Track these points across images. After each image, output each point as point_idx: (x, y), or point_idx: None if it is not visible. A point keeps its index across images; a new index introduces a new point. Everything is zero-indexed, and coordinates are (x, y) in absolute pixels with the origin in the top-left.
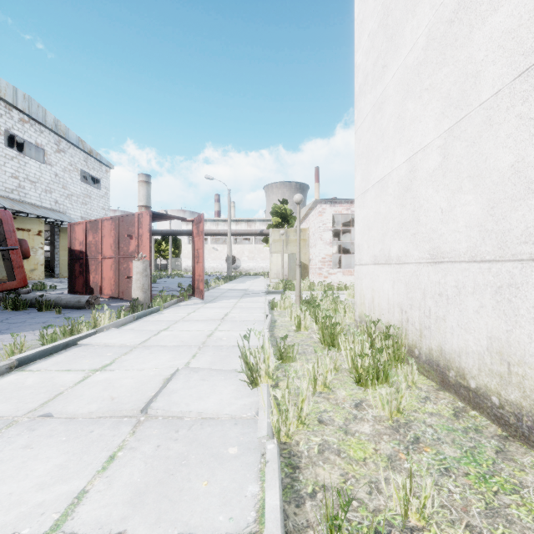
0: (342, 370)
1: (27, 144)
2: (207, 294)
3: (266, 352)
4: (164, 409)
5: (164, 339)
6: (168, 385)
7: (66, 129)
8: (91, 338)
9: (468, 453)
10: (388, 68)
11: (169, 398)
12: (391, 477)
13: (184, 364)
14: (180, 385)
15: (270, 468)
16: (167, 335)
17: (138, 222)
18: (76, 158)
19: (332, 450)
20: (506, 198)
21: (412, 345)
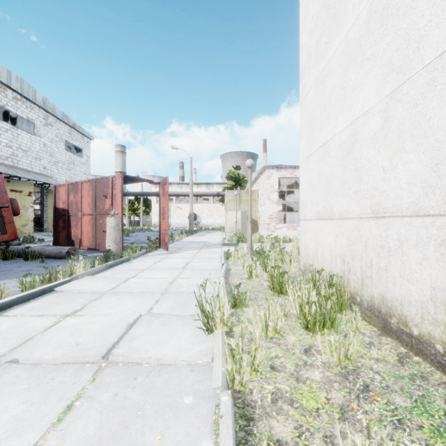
0: (290, 315)
1: (20, 119)
2: (171, 246)
3: (221, 301)
4: (125, 355)
5: (131, 286)
6: (131, 330)
7: (53, 106)
8: (66, 285)
9: (418, 403)
10: (331, 43)
11: (130, 344)
12: (349, 436)
13: (147, 309)
14: (142, 330)
15: (224, 424)
16: (134, 282)
17: (112, 184)
18: (61, 130)
19: (285, 399)
20: None
21: (354, 293)
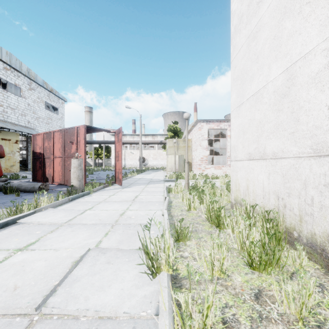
0: (231, 249)
1: (11, 85)
2: (125, 182)
3: (166, 242)
4: (60, 307)
5: (87, 217)
6: (74, 270)
7: (35, 75)
8: (29, 217)
9: None
10: (263, 1)
11: (70, 289)
12: None
13: (97, 242)
14: (85, 270)
15: None
16: (90, 213)
17: (77, 133)
18: (42, 94)
19: None
20: None
21: (290, 228)
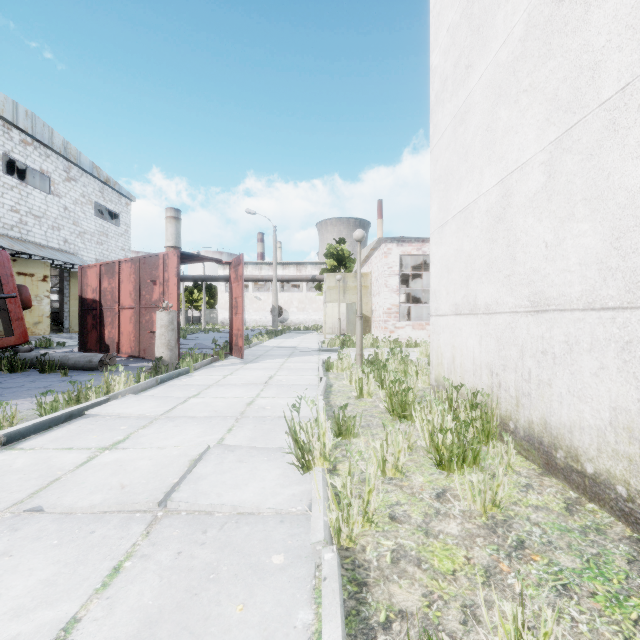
0: (417, 448)
1: (31, 171)
2: (247, 353)
3: (321, 427)
4: (189, 501)
5: (193, 408)
6: (196, 468)
7: (77, 153)
8: (102, 407)
9: (591, 563)
10: (473, 68)
11: (196, 486)
12: (496, 603)
13: (217, 440)
14: (211, 468)
15: (329, 588)
16: (197, 402)
17: (163, 264)
18: (90, 188)
19: (410, 558)
20: (638, 225)
21: (506, 417)
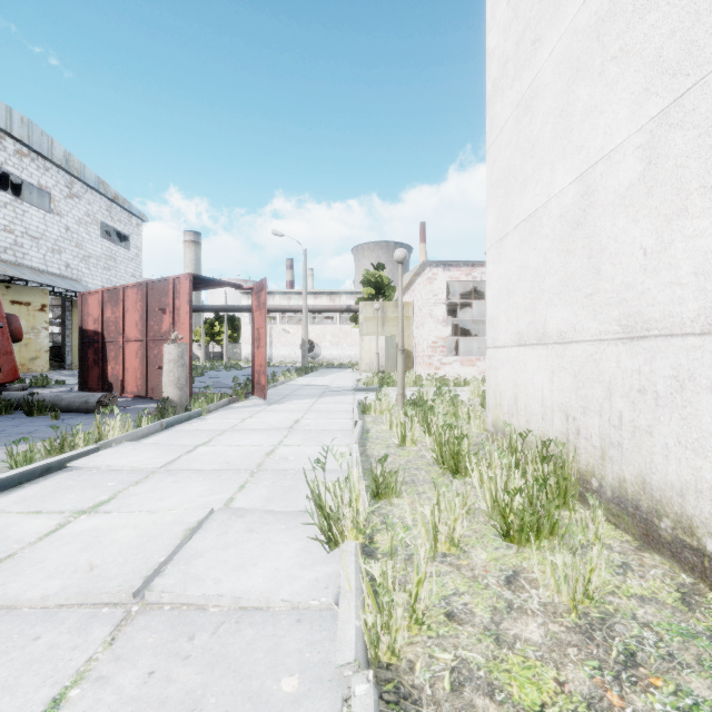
0: (475, 511)
1: (29, 187)
2: (272, 392)
3: (353, 488)
4: (175, 591)
5: (201, 458)
6: (191, 541)
7: (81, 166)
8: (89, 457)
9: None
10: (542, 41)
11: (187, 568)
12: None
13: (225, 501)
14: (210, 541)
15: None
16: (206, 452)
17: (173, 290)
18: (95, 206)
19: (477, 683)
20: None
21: (586, 472)
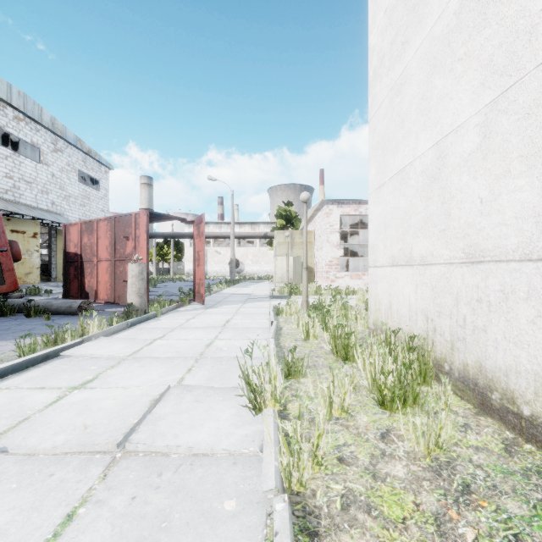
0: (360, 387)
1: (24, 144)
2: (208, 299)
3: (272, 370)
4: (146, 443)
5: (158, 349)
6: (155, 408)
7: (63, 128)
8: (76, 348)
9: (538, 510)
10: (409, 43)
11: (154, 427)
12: None
13: (178, 380)
14: (169, 408)
15: None
16: (161, 344)
17: (134, 222)
18: (74, 158)
19: (359, 504)
20: None
21: (441, 359)
